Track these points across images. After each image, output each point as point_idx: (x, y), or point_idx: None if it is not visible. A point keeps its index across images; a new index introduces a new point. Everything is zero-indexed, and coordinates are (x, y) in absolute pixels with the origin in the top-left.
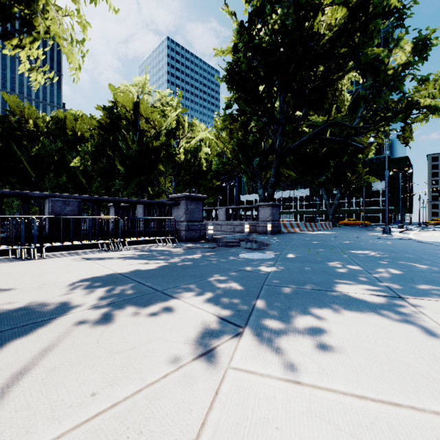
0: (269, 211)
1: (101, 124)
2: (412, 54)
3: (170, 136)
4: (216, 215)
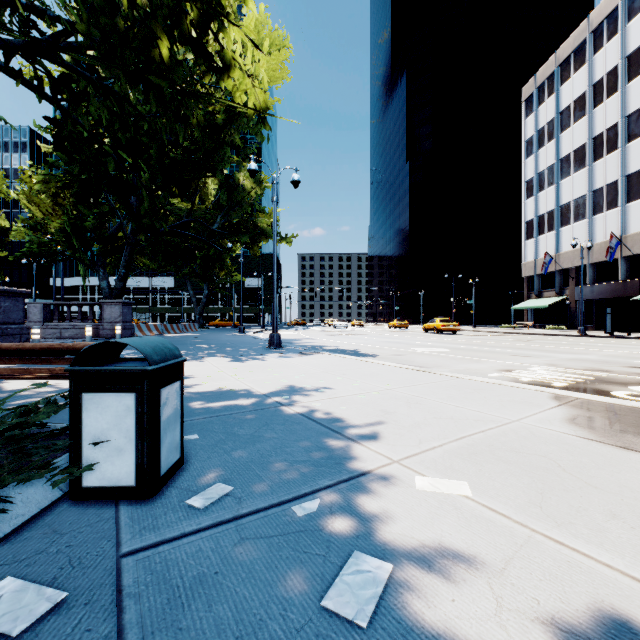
0: (119, 310)
1: None
2: (254, 187)
3: None
4: None
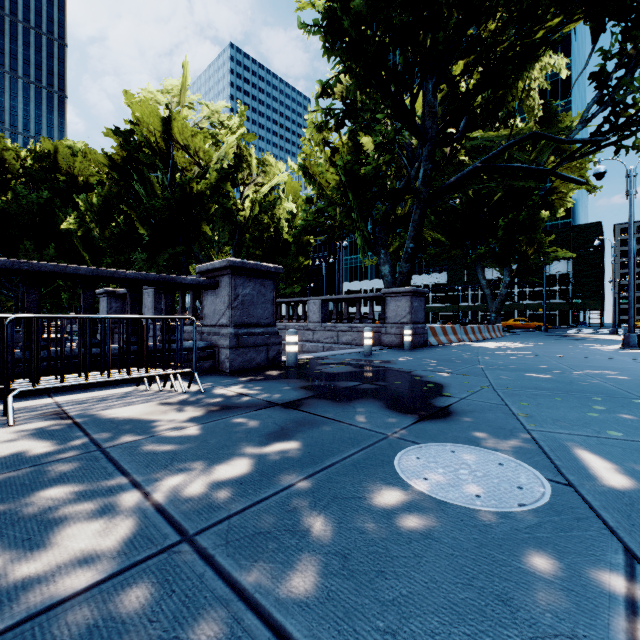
0: (406, 304)
1: (113, 160)
2: None
3: (226, 179)
4: (304, 312)
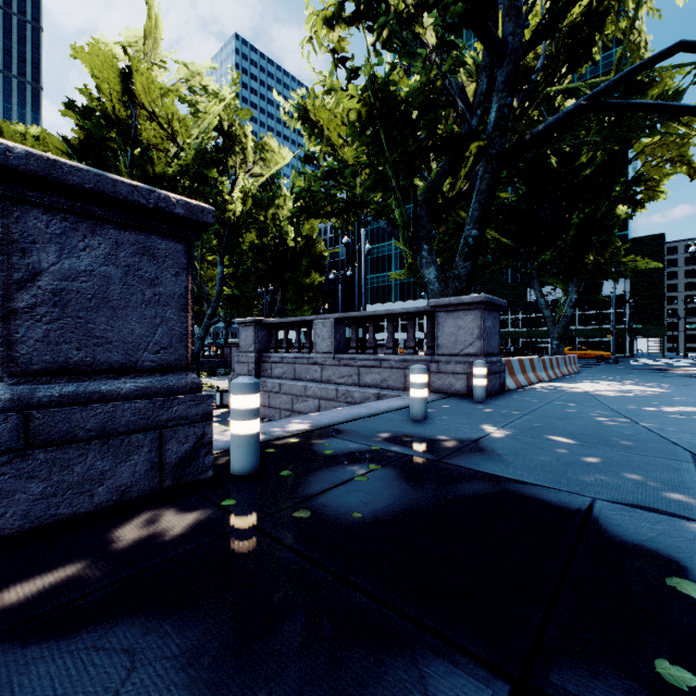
0: (474, 323)
1: (69, 143)
2: None
3: (212, 165)
4: (309, 338)
